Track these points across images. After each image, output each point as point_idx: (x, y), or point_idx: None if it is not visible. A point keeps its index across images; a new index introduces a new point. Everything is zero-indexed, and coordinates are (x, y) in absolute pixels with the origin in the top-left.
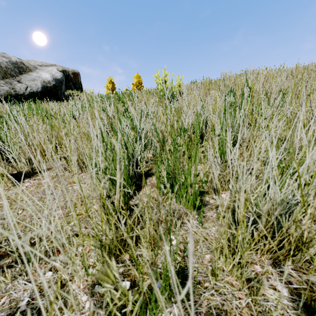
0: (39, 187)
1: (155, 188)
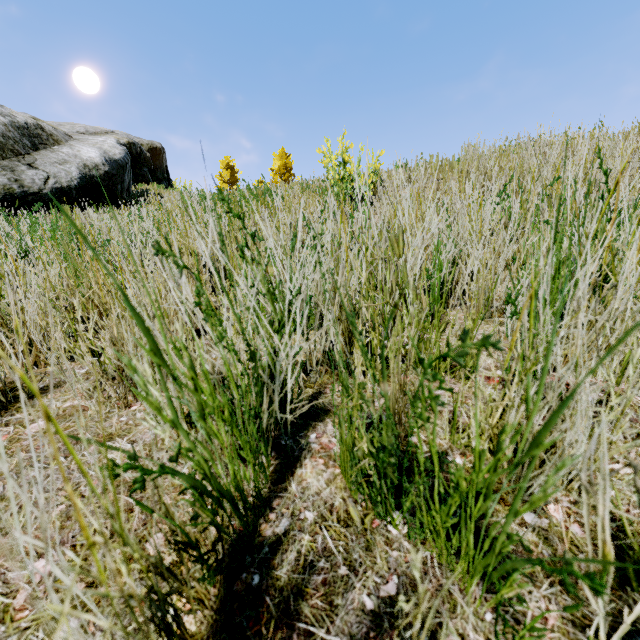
0: (9, 453)
1: (336, 467)
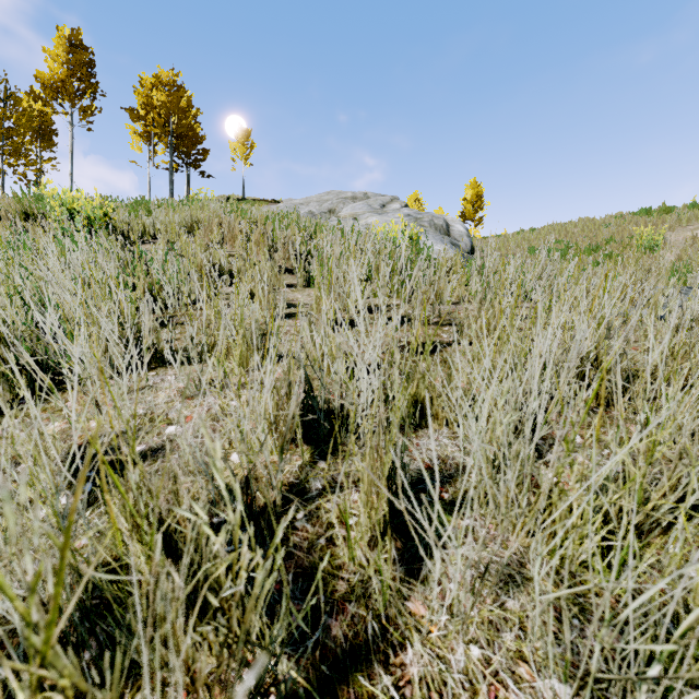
0: None
1: None
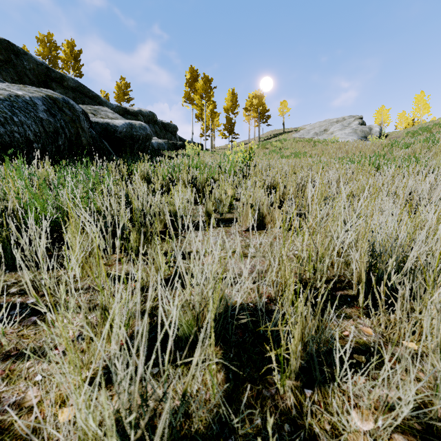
0: None
1: None
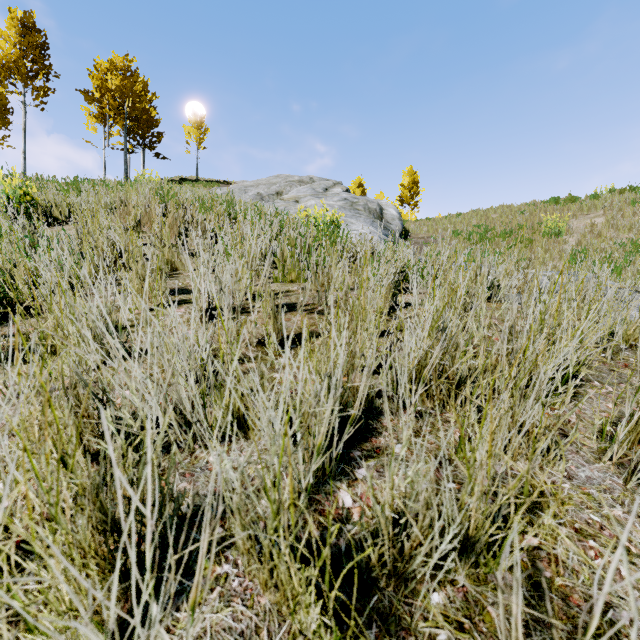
0: None
1: None
